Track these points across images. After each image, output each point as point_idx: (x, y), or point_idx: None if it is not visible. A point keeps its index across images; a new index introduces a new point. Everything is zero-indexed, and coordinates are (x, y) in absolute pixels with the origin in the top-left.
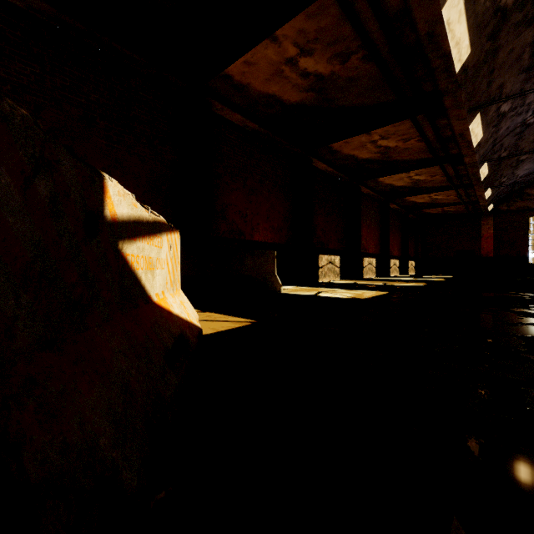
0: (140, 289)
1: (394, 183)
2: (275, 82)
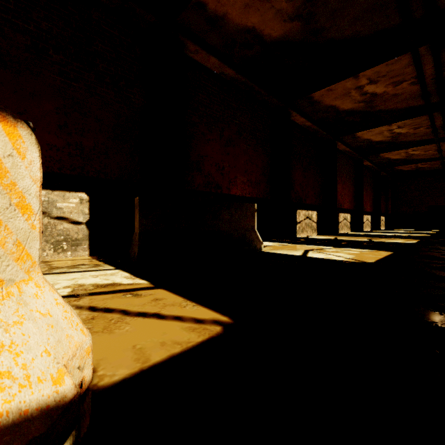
0: None
1: (372, 137)
2: (255, 8)
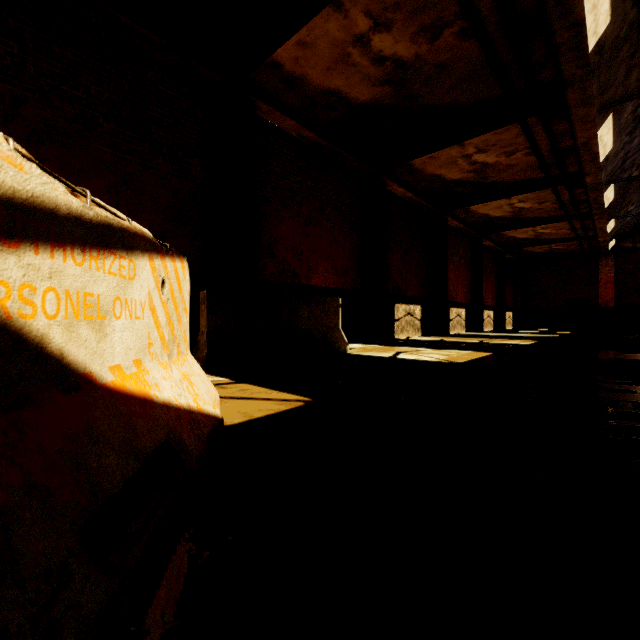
0: (42, 361)
1: (490, 212)
2: (339, 71)
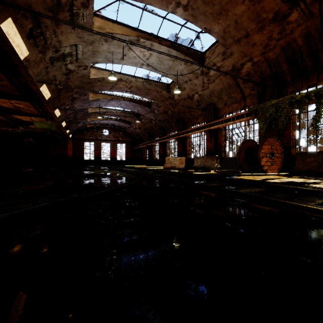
0: None
1: (22, 118)
2: None
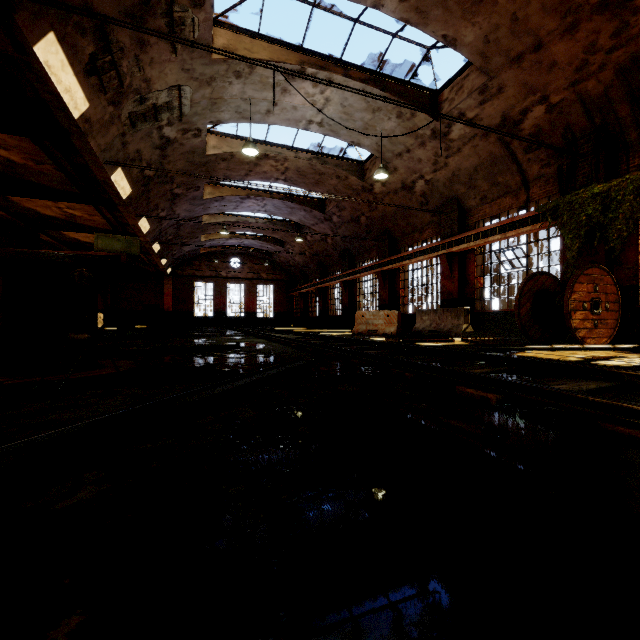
0: None
1: (80, 238)
2: None
